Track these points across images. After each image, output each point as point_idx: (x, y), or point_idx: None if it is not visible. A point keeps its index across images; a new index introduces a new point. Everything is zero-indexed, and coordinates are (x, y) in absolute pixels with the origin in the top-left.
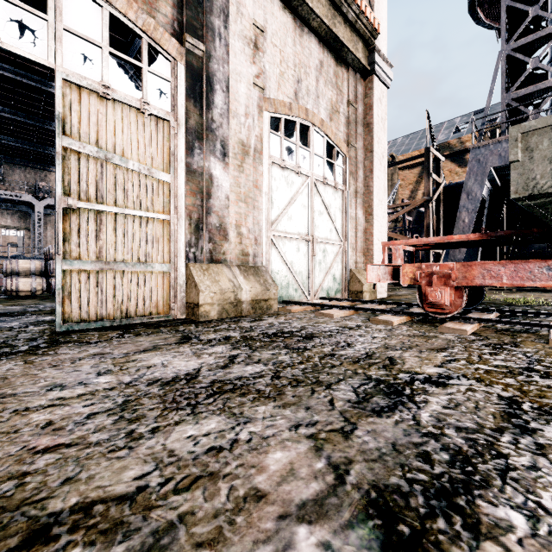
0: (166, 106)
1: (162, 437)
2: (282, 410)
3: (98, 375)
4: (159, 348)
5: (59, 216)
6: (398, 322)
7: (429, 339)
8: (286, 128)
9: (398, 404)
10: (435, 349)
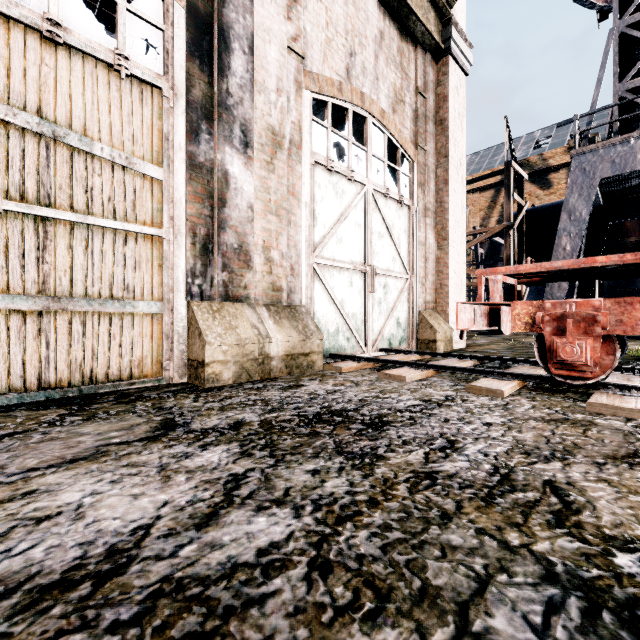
0: (156, 66)
1: None
2: None
3: None
4: (105, 452)
5: None
6: (509, 391)
7: (586, 429)
8: None
9: None
10: (619, 458)
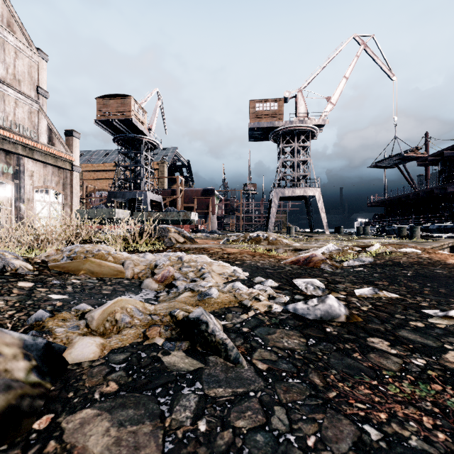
0: (10, 194)
1: None
2: None
3: None
4: None
5: None
6: None
7: None
8: None
9: None
10: None
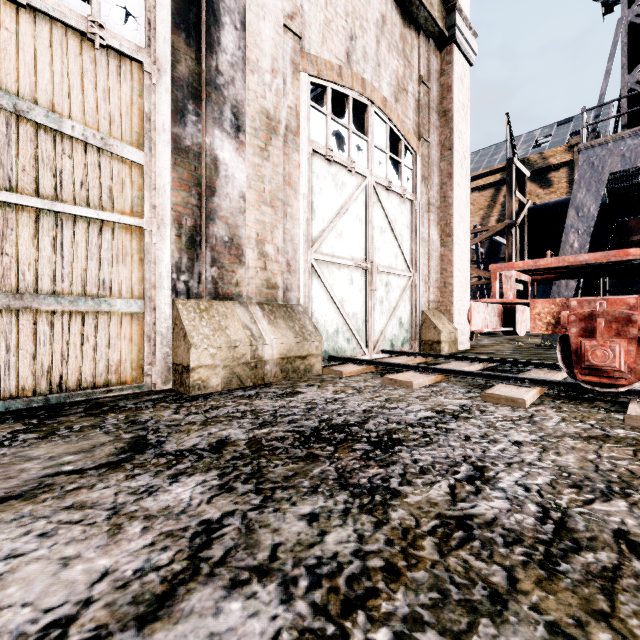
0: (136, 38)
1: None
2: None
3: None
4: (49, 486)
5: None
6: (531, 399)
7: (636, 449)
8: None
9: None
10: None
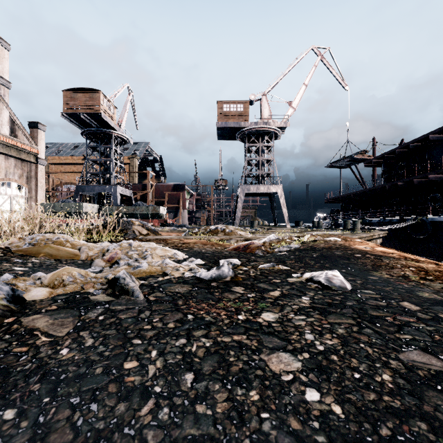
0: None
1: None
2: None
3: None
4: None
5: None
6: None
7: None
8: None
9: None
10: None
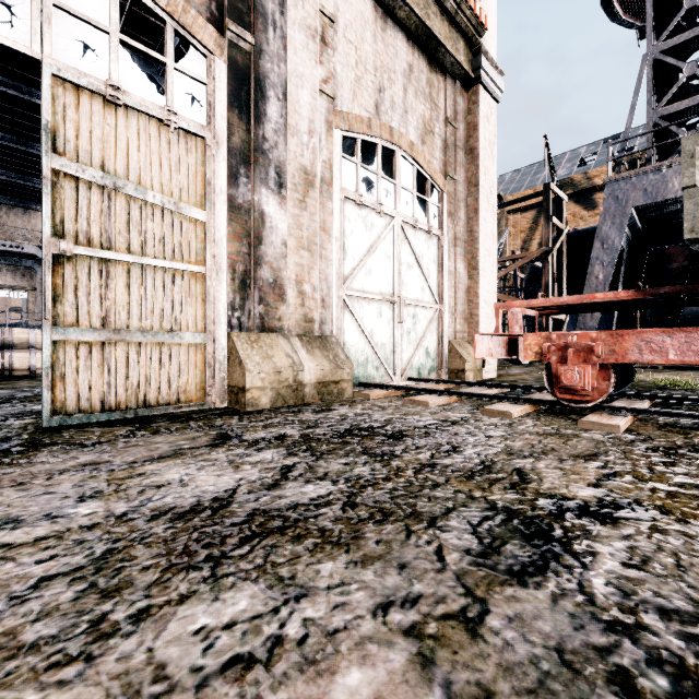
0: (199, 117)
1: (151, 632)
2: (360, 570)
3: (79, 501)
4: (182, 453)
5: (47, 266)
6: (518, 413)
7: (569, 439)
8: (364, 156)
9: (548, 557)
10: (581, 456)
